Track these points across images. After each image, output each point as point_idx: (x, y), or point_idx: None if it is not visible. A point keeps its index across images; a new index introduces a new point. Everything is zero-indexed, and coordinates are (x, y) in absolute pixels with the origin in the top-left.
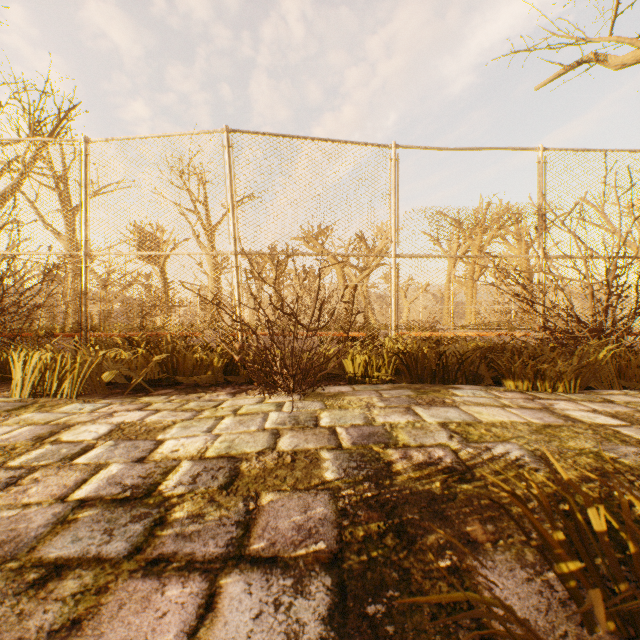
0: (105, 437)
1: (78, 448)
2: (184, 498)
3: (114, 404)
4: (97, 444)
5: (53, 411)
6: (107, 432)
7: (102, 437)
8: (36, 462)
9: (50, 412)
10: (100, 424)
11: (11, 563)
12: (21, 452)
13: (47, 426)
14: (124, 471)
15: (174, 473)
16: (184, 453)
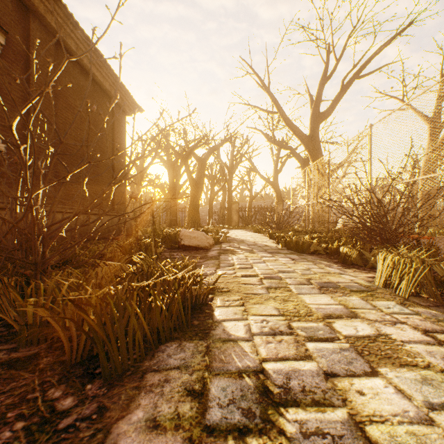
0: (351, 338)
1: (326, 335)
2: (277, 436)
3: (417, 315)
4: (337, 340)
5: (368, 301)
6: (360, 335)
7: (350, 337)
8: (299, 330)
9: (366, 301)
10: (370, 326)
11: (207, 372)
12: (307, 319)
13: (345, 310)
14: (306, 373)
15: (317, 409)
16: (359, 402)
